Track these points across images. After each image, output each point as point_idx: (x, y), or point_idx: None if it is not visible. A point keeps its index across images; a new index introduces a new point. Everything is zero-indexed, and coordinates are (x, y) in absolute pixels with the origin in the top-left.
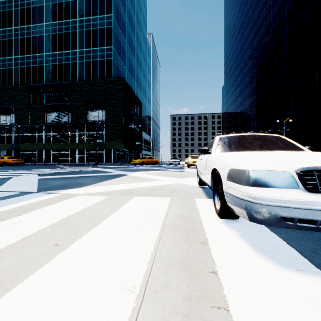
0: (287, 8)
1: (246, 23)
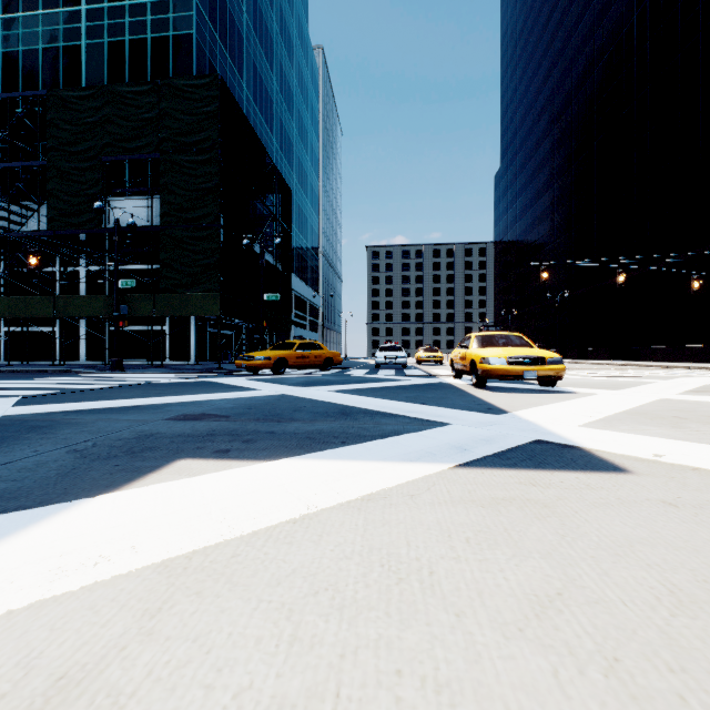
0: None
1: None
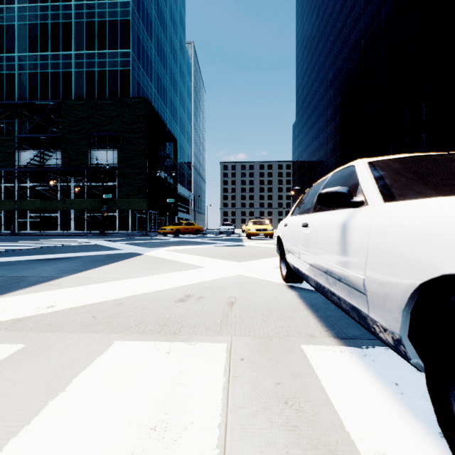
0: (384, 14)
1: (326, 35)
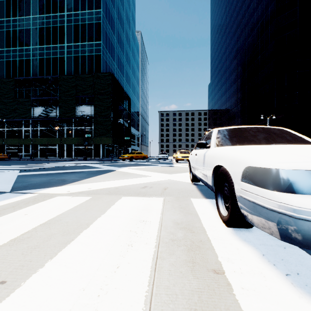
0: (270, 10)
1: (231, 24)
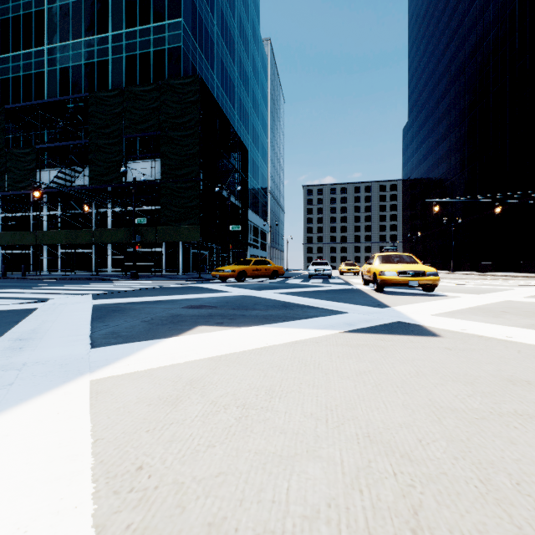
0: None
1: None
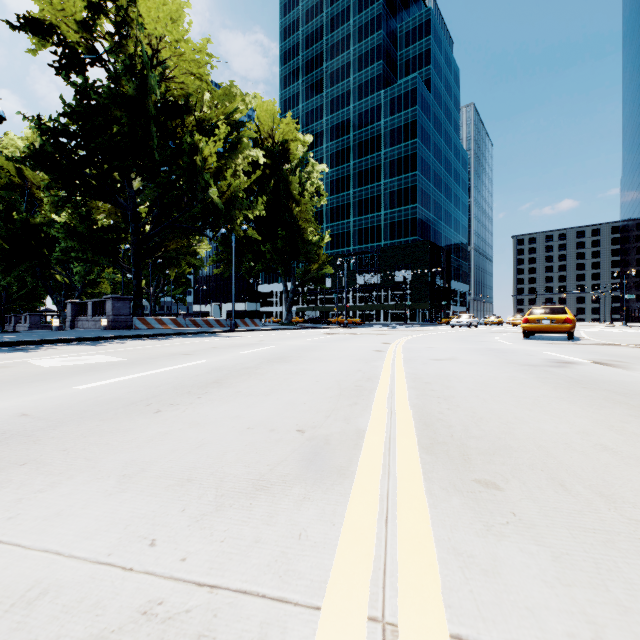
0: None
1: None
